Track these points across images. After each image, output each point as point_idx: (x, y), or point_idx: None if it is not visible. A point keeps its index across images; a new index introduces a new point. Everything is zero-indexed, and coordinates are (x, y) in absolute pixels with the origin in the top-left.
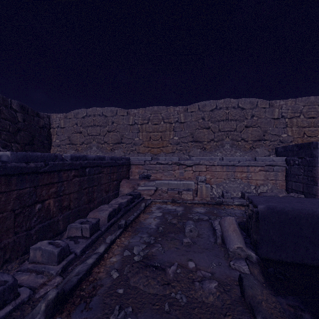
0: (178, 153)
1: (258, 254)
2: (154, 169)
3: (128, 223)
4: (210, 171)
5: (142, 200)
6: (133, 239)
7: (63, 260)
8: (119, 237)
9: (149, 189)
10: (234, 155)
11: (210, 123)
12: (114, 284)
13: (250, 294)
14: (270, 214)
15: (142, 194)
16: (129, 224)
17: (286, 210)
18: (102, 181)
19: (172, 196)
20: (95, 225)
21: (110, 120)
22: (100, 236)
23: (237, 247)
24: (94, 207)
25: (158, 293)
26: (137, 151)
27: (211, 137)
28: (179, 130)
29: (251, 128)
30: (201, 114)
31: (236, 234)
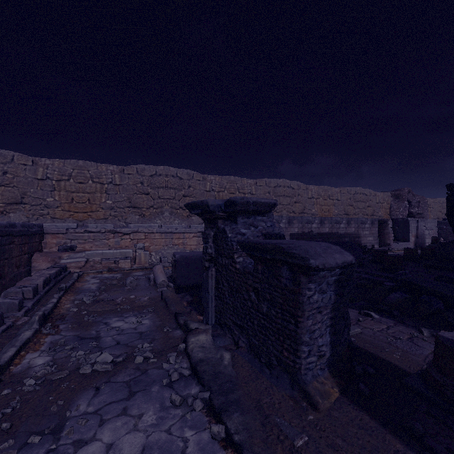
0: (113, 220)
1: (176, 285)
2: (81, 239)
3: (67, 287)
4: (149, 239)
5: (70, 273)
6: (78, 296)
7: (22, 310)
8: (63, 296)
9: (77, 261)
10: (172, 222)
11: (150, 189)
12: (77, 312)
13: (165, 295)
14: (182, 259)
15: (69, 267)
16: (68, 289)
17: (190, 256)
18: (14, 253)
19: (108, 266)
20: (36, 288)
21: (1, 168)
22: (41, 298)
23: (162, 281)
24: (7, 284)
25: (112, 309)
26: (51, 216)
27: (151, 204)
28: (113, 193)
29: (188, 198)
30: (140, 178)
31: (162, 274)
